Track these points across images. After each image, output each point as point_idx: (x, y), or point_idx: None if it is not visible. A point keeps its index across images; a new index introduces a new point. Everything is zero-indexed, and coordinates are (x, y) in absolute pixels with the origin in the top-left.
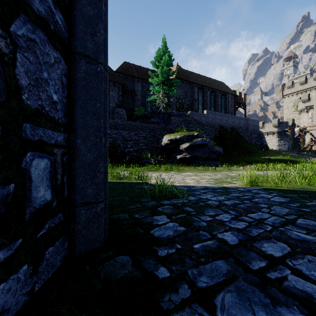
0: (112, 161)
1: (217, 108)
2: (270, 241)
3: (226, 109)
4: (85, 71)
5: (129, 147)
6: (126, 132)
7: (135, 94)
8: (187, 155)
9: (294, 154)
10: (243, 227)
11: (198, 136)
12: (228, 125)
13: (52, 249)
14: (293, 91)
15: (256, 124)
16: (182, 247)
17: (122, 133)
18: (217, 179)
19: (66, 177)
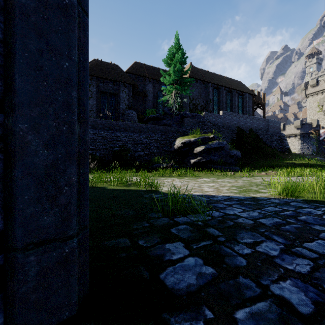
0: (122, 165)
1: (234, 109)
2: None
3: (243, 110)
4: None
5: (139, 151)
6: (136, 134)
7: (146, 95)
8: (202, 159)
9: (320, 158)
10: (308, 270)
11: (214, 139)
12: (246, 127)
13: None
14: (317, 90)
15: (276, 126)
16: (216, 317)
17: (132, 135)
18: (239, 187)
19: None
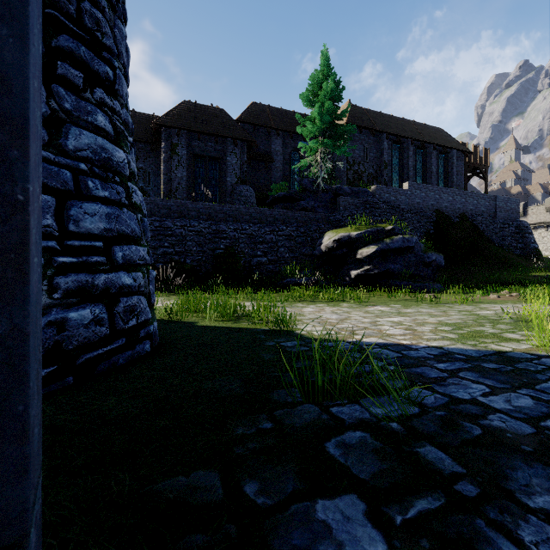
0: (229, 281)
1: (430, 178)
2: None
3: (447, 180)
4: None
5: (259, 256)
6: (254, 227)
7: (271, 159)
8: (372, 269)
9: None
10: None
11: (393, 232)
12: (454, 211)
13: None
14: None
15: (512, 207)
16: None
17: (246, 229)
18: (456, 325)
19: None
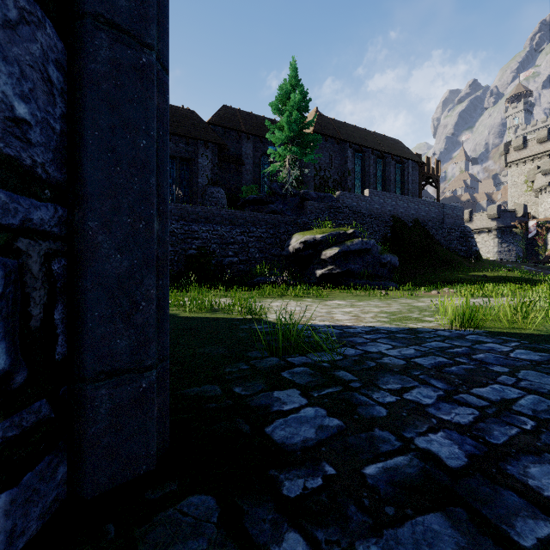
0: (201, 279)
1: (389, 186)
2: (541, 459)
3: (404, 187)
4: (109, 60)
5: (230, 256)
6: (225, 228)
7: (241, 162)
8: (334, 269)
9: (528, 268)
10: (469, 420)
11: (354, 235)
12: (409, 216)
13: (11, 495)
14: (524, 155)
15: (458, 214)
16: (339, 473)
17: (218, 230)
18: (392, 313)
19: (62, 312)
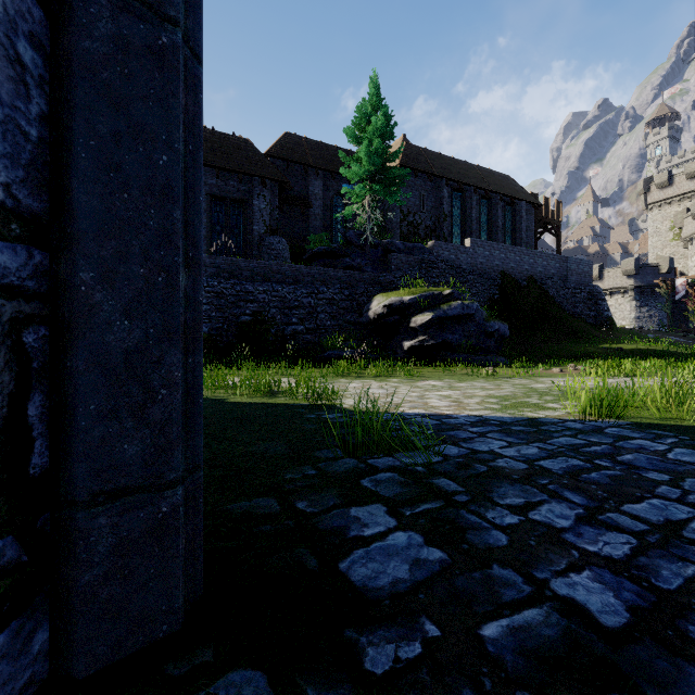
0: (258, 354)
1: (496, 234)
2: None
3: (515, 236)
4: (111, 36)
5: (294, 323)
6: (288, 288)
7: (308, 205)
8: (427, 340)
9: (676, 339)
10: (625, 553)
11: (452, 297)
12: (522, 273)
13: None
14: (670, 194)
15: (585, 270)
16: (445, 634)
17: (279, 290)
18: (504, 397)
19: (41, 404)
